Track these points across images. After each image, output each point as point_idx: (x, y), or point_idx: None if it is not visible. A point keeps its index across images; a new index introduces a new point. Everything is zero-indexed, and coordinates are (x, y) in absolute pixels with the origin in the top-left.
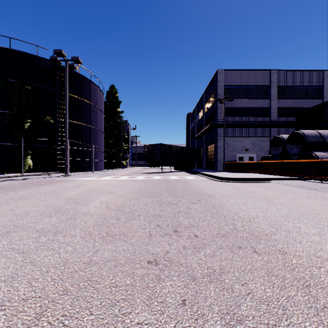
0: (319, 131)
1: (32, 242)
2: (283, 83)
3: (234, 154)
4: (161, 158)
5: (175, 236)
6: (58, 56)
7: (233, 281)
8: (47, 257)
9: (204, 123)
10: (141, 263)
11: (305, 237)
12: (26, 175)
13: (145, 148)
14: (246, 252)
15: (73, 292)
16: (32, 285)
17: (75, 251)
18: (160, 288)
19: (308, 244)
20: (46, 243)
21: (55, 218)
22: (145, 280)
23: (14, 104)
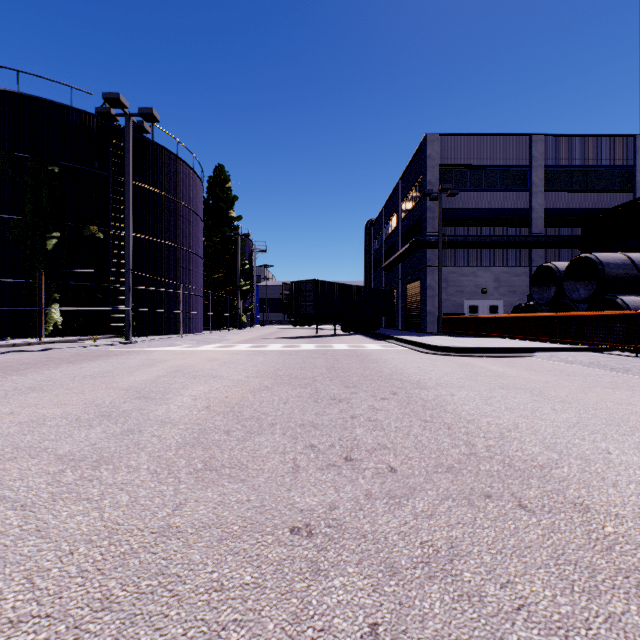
0: (630, 254)
1: (46, 484)
2: (555, 160)
3: (460, 300)
4: (316, 309)
5: (347, 470)
6: (112, 107)
7: (481, 577)
8: (75, 517)
9: (400, 239)
10: (277, 533)
11: (623, 472)
12: (50, 342)
13: (285, 288)
14: (502, 507)
15: (124, 605)
16: (33, 586)
17: (136, 504)
18: (318, 595)
19: (632, 489)
20: (76, 486)
21: (98, 430)
22: (286, 574)
23: (26, 201)
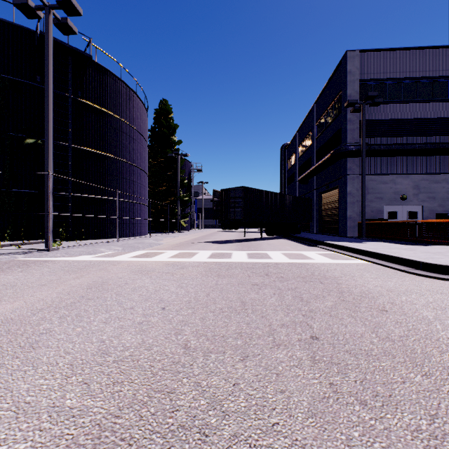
0: None
1: None
2: None
3: (380, 206)
4: (244, 214)
5: None
6: None
7: None
8: None
9: (315, 155)
10: None
11: None
12: None
13: (215, 196)
14: None
15: None
16: None
17: None
18: None
19: None
20: None
21: None
22: None
23: None
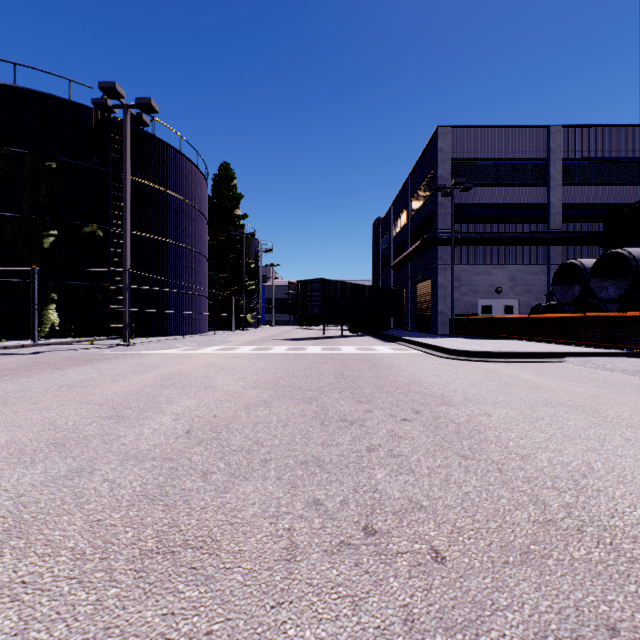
0: None
1: None
2: (574, 153)
3: (474, 299)
4: (323, 309)
5: (369, 557)
6: (108, 97)
7: None
8: None
9: (410, 237)
10: None
11: None
12: (44, 344)
13: (290, 288)
14: None
15: None
16: None
17: (20, 639)
18: None
19: None
20: None
21: (38, 470)
22: None
23: (23, 198)
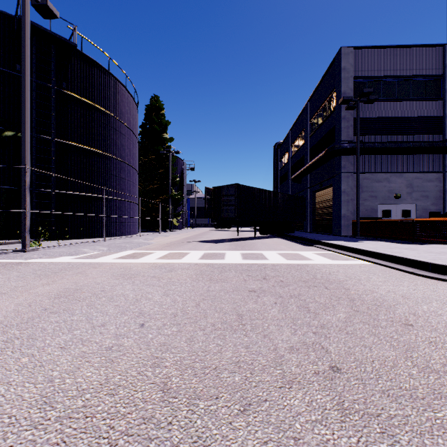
0: None
1: None
2: None
3: (374, 204)
4: (238, 212)
5: None
6: None
7: None
8: None
9: (309, 153)
10: None
11: None
12: None
13: (207, 193)
14: None
15: None
16: None
17: None
18: None
19: None
20: None
21: None
22: None
23: None
